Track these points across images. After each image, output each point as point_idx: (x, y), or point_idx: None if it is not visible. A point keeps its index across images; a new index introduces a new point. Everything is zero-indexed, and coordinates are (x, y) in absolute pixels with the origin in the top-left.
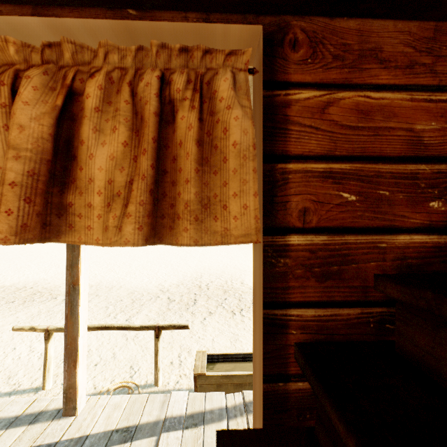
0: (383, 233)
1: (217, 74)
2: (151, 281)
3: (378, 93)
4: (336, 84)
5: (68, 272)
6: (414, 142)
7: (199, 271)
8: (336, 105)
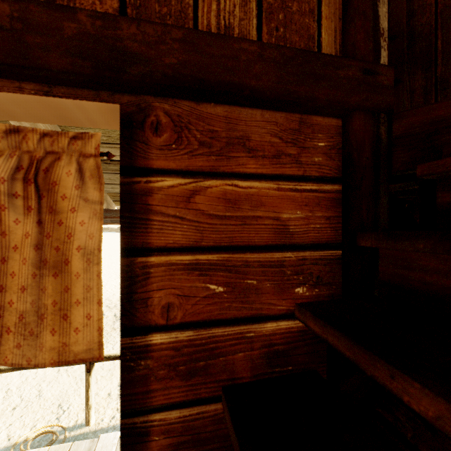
0: (251, 322)
1: (59, 159)
2: None
3: (246, 182)
4: (203, 171)
5: None
6: (281, 230)
7: None
8: (203, 193)
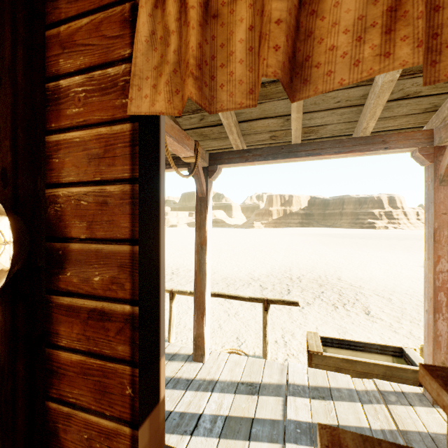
0: None
1: None
2: (240, 270)
3: None
4: None
5: (197, 233)
6: None
7: (287, 265)
8: None
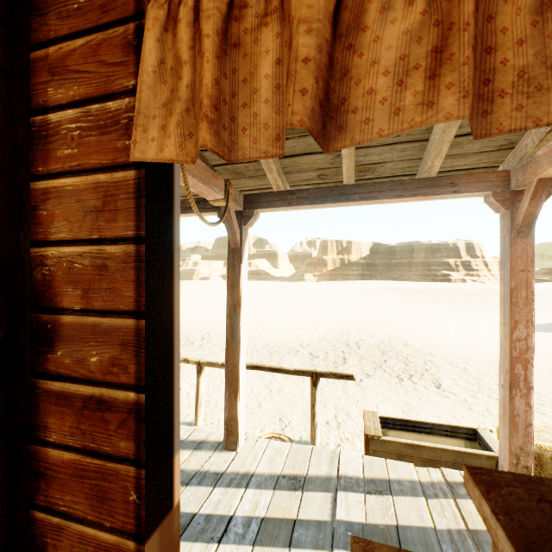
0: None
1: None
2: (286, 334)
3: None
4: None
5: (229, 292)
6: None
7: (343, 327)
8: None
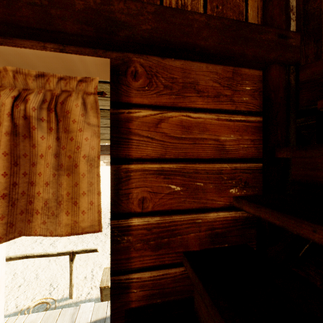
0: (199, 212)
1: (71, 95)
2: None
3: (196, 114)
4: (167, 106)
5: None
6: (220, 148)
7: None
8: (166, 121)
